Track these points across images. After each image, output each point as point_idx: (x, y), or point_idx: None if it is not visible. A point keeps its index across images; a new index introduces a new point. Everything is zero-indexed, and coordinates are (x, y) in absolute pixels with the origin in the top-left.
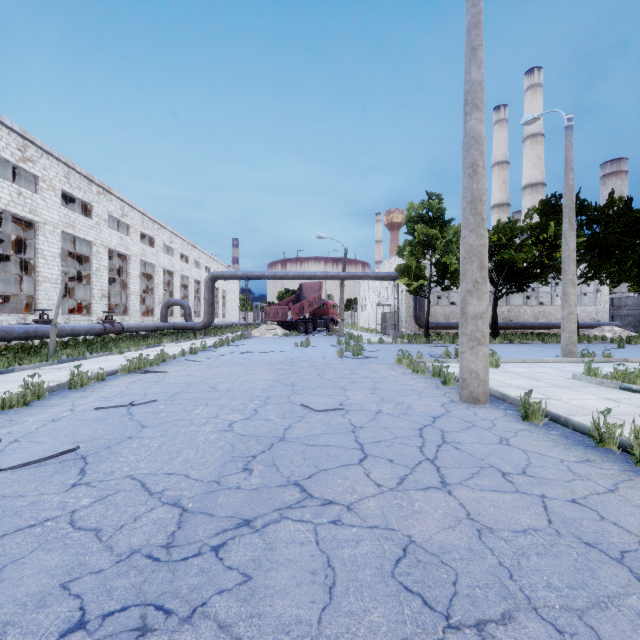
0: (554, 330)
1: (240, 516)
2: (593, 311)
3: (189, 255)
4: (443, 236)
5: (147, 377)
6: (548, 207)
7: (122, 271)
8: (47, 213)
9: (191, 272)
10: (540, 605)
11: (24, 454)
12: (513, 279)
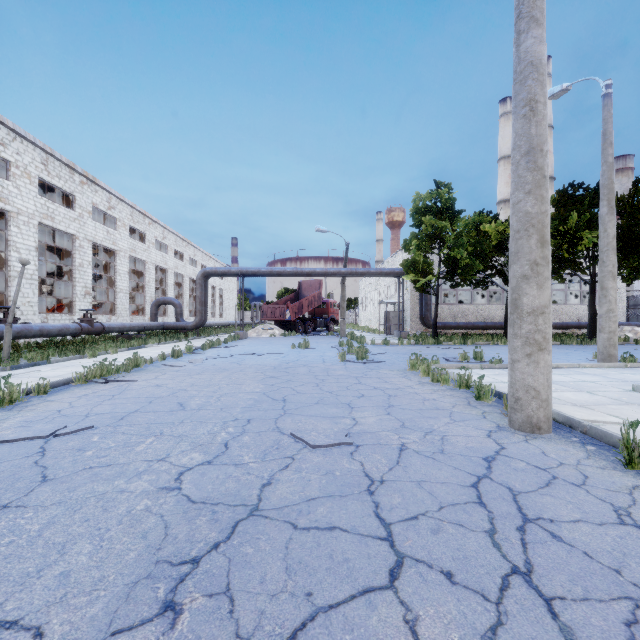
0: (568, 330)
1: None
2: None
3: (184, 252)
4: (453, 228)
5: (105, 388)
6: (565, 198)
7: (110, 267)
8: (21, 202)
9: (186, 270)
10: None
11: None
12: None
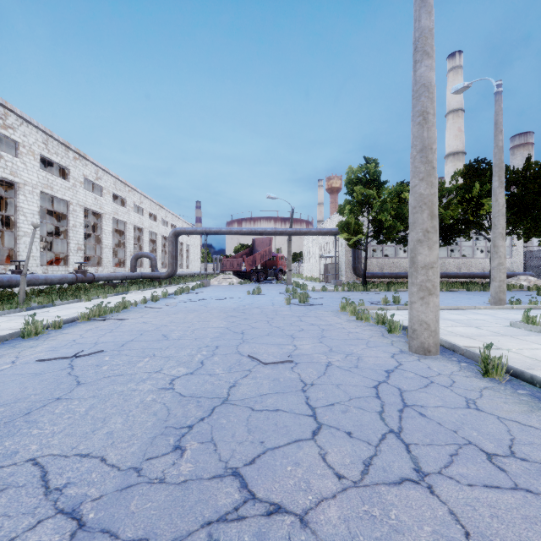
0: (475, 279)
1: (153, 539)
2: (509, 262)
3: (157, 214)
4: (379, 196)
5: (104, 324)
6: (471, 170)
7: (97, 227)
8: (27, 175)
9: (159, 229)
10: None
11: None
12: (441, 234)
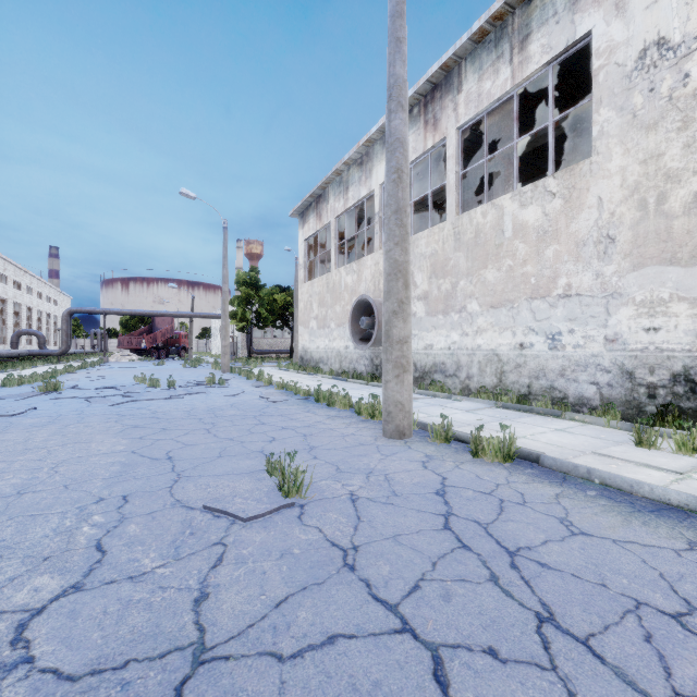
0: None
1: None
2: None
3: (21, 281)
4: (259, 295)
5: (82, 374)
6: None
7: None
8: None
9: (23, 298)
10: (200, 380)
11: (91, 380)
12: None
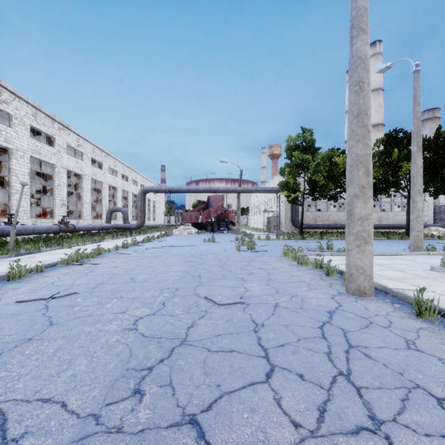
0: (393, 229)
1: None
2: None
3: (128, 176)
4: (313, 160)
5: (80, 268)
6: (391, 139)
7: (78, 186)
8: (18, 142)
9: (130, 188)
10: None
11: None
12: None
